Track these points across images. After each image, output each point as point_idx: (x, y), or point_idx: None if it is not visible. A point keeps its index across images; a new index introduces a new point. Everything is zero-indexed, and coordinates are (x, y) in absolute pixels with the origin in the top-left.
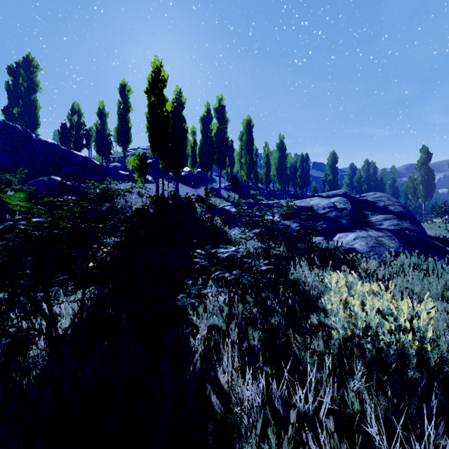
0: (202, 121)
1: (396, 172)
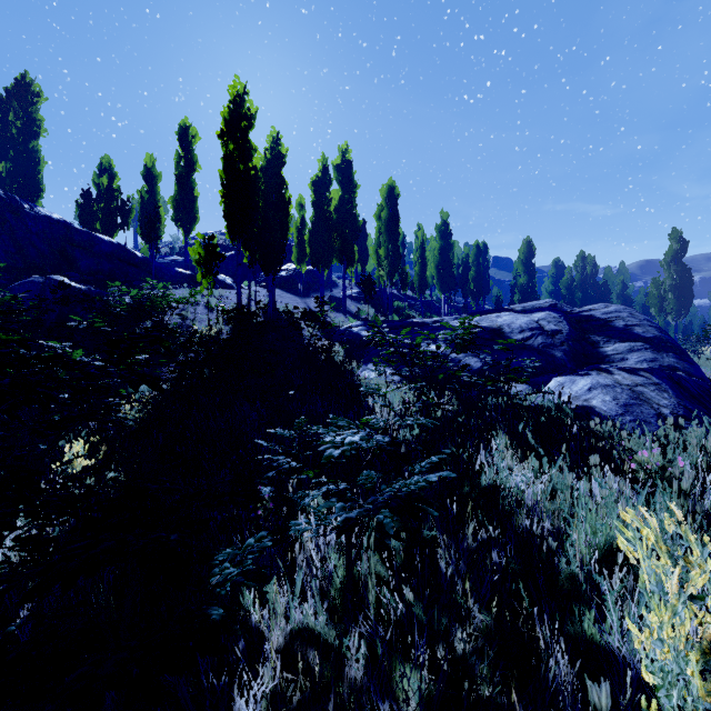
0: (314, 185)
1: (627, 273)
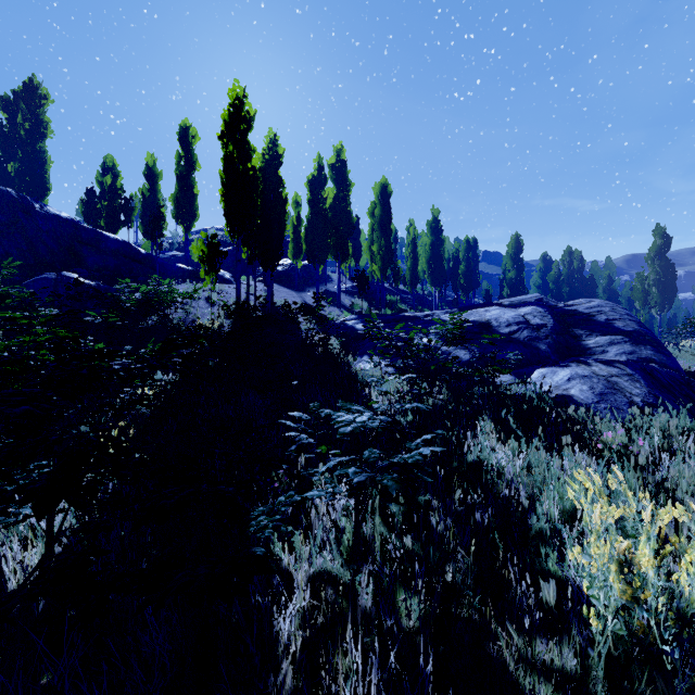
0: (310, 184)
1: (613, 267)
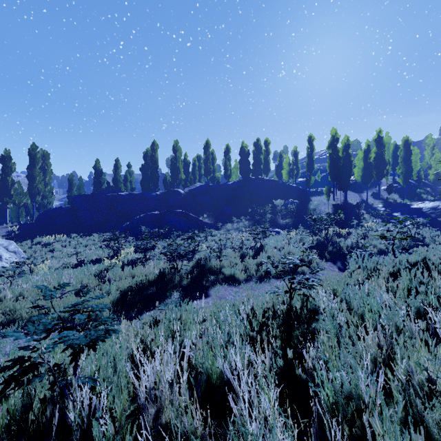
0: (363, 153)
1: None
